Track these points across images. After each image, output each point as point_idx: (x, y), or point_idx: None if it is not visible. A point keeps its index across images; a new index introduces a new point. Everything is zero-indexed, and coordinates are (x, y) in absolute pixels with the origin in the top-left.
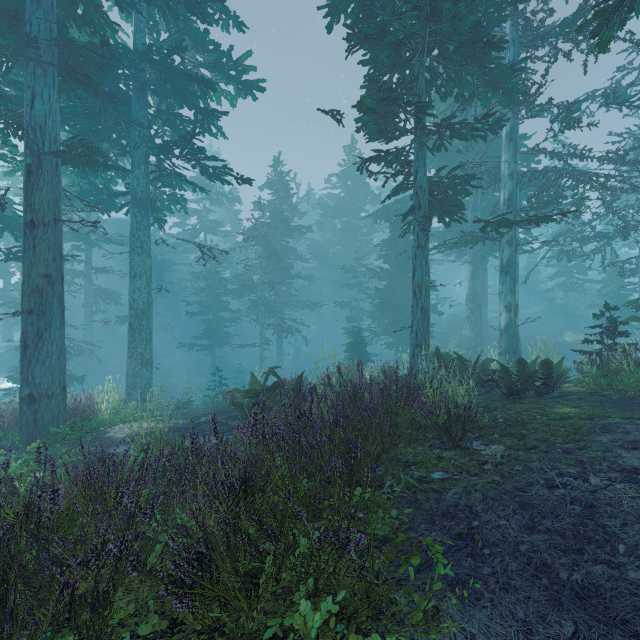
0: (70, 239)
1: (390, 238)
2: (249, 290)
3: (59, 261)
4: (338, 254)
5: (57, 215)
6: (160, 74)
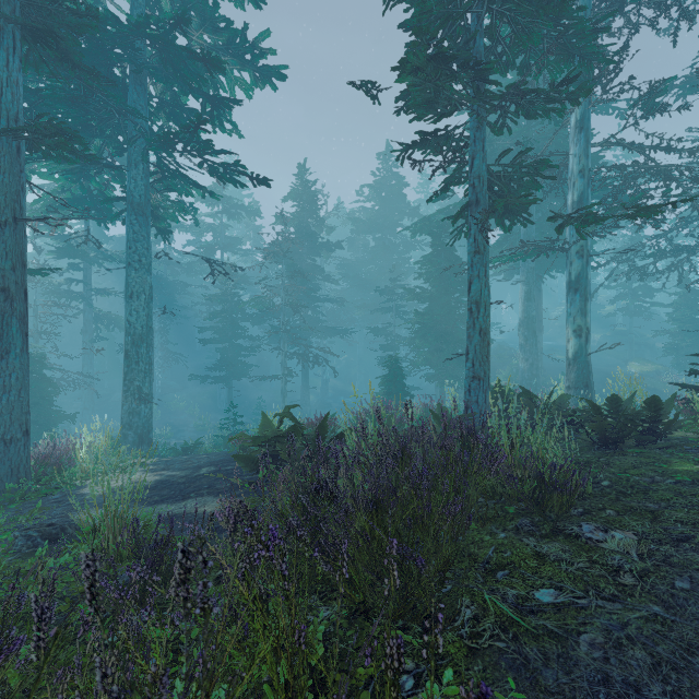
0: (65, 256)
1: (431, 254)
2: (270, 315)
3: (21, 271)
4: (371, 275)
5: (18, 213)
6: (161, 55)
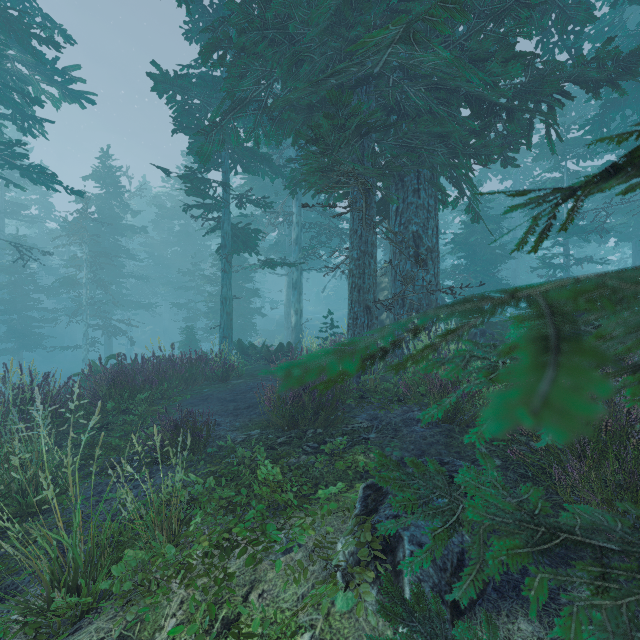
0: None
1: None
2: (70, 288)
3: None
4: (176, 255)
5: None
6: None
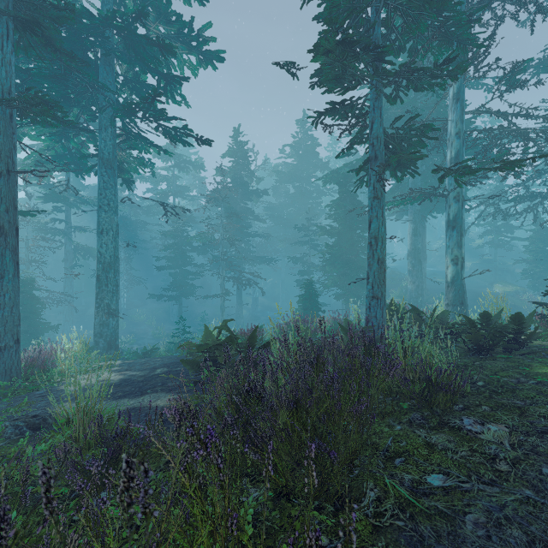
0: (50, 200)
1: (339, 199)
2: (212, 247)
3: (13, 213)
4: (291, 215)
5: (11, 166)
6: (125, 42)
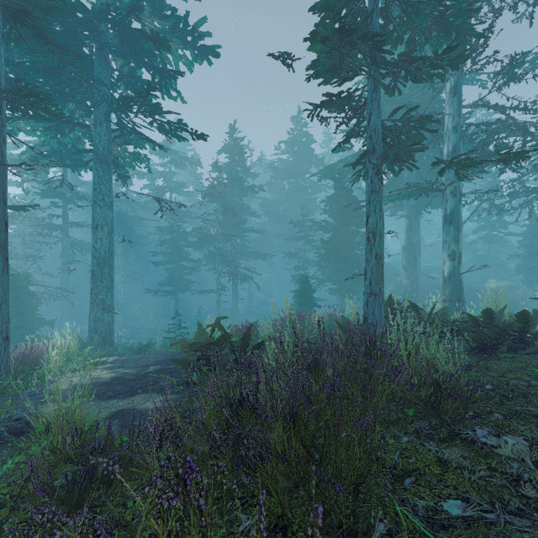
0: (47, 196)
1: (334, 194)
2: (208, 242)
3: (2, 207)
4: (286, 211)
5: (0, 160)
6: (120, 36)
